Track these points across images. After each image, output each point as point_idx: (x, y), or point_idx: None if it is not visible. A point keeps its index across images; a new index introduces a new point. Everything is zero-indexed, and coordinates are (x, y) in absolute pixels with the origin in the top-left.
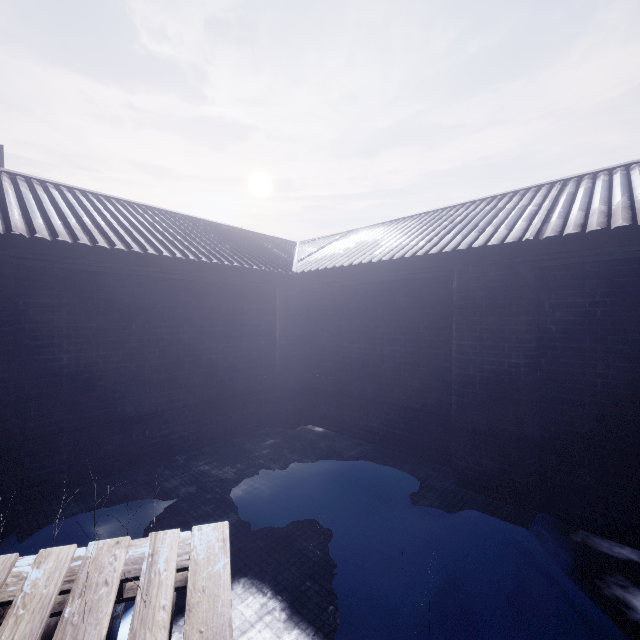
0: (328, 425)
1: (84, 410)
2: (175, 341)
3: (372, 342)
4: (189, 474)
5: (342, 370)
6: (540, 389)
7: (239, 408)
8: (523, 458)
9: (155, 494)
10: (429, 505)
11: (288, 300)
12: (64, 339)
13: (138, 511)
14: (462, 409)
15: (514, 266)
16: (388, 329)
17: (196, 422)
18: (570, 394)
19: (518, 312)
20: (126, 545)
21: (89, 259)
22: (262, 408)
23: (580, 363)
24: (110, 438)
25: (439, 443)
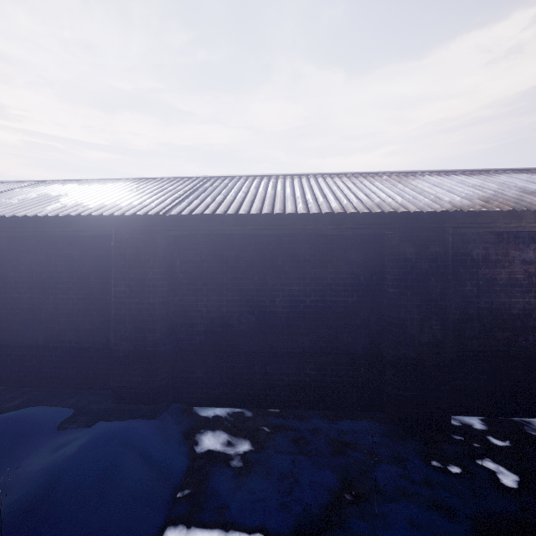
0: None
1: None
2: None
3: (45, 292)
4: None
5: (11, 322)
6: (175, 318)
7: None
8: (157, 369)
9: None
10: (77, 427)
11: None
12: None
13: None
14: (117, 341)
15: (151, 232)
16: (61, 279)
17: None
18: (191, 320)
19: (154, 265)
20: None
21: None
22: None
23: (196, 299)
24: None
25: (107, 372)
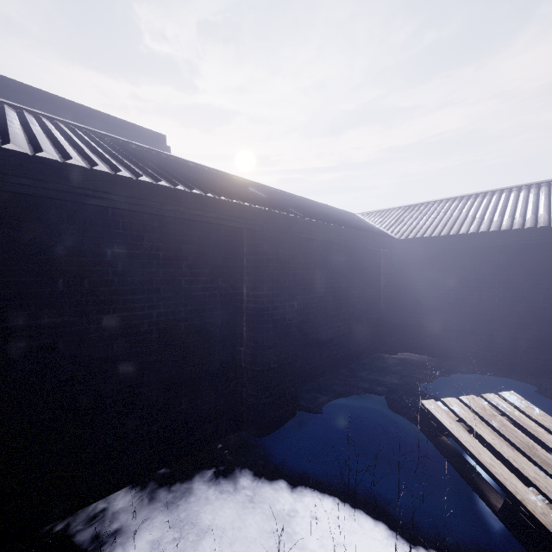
0: (423, 352)
1: (306, 334)
2: (338, 288)
3: (470, 290)
4: (367, 380)
5: (438, 311)
6: None
7: (363, 338)
8: None
9: (363, 390)
10: None
11: (393, 259)
12: (298, 286)
13: (372, 398)
14: None
15: None
16: (486, 280)
17: (346, 346)
18: None
19: None
20: (478, 399)
21: (321, 232)
22: (373, 339)
23: None
24: (314, 354)
25: (538, 361)
